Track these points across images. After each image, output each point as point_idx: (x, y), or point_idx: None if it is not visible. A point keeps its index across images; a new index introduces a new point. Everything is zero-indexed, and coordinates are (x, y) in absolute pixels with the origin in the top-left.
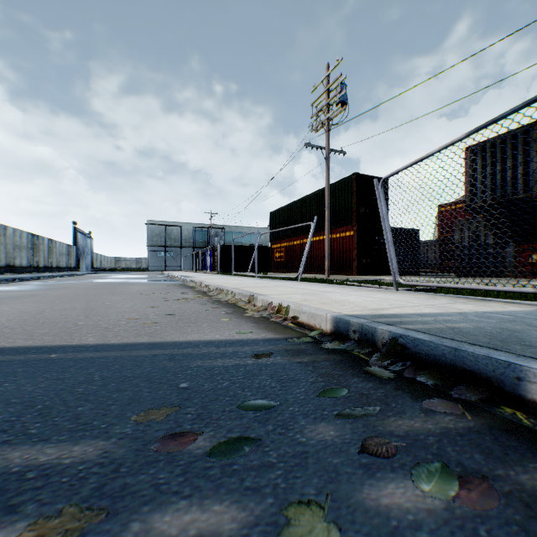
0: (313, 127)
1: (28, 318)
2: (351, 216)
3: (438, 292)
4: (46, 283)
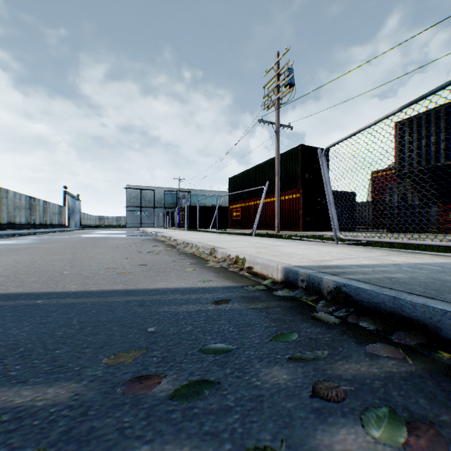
0: (265, 105)
1: (22, 268)
2: (298, 181)
3: (373, 246)
4: (41, 237)
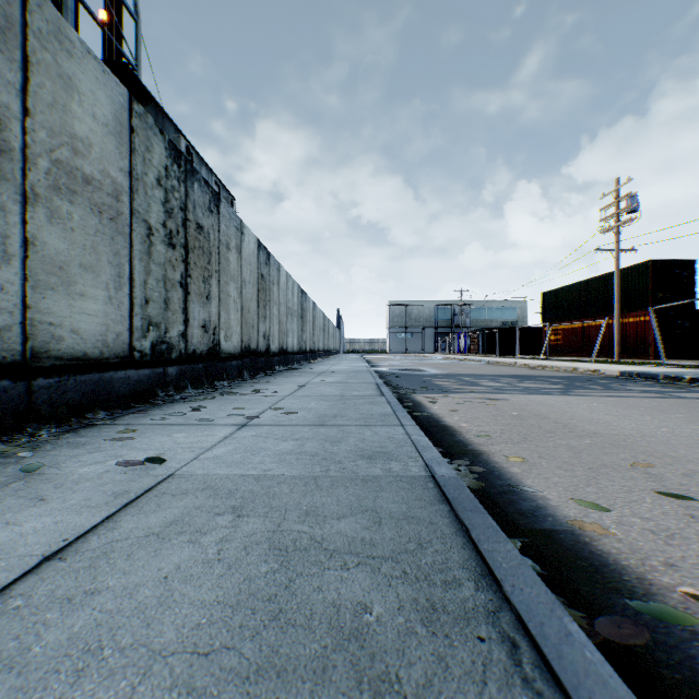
0: (601, 230)
1: (492, 372)
2: (645, 302)
3: (688, 368)
4: (392, 362)
